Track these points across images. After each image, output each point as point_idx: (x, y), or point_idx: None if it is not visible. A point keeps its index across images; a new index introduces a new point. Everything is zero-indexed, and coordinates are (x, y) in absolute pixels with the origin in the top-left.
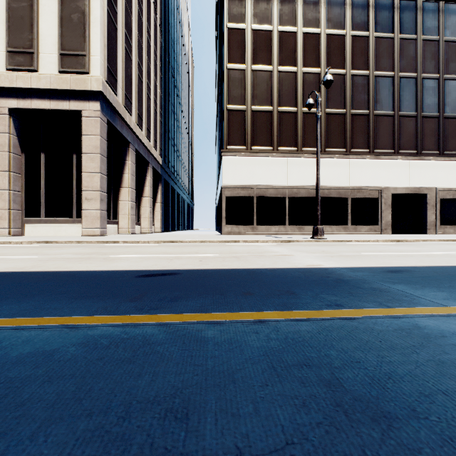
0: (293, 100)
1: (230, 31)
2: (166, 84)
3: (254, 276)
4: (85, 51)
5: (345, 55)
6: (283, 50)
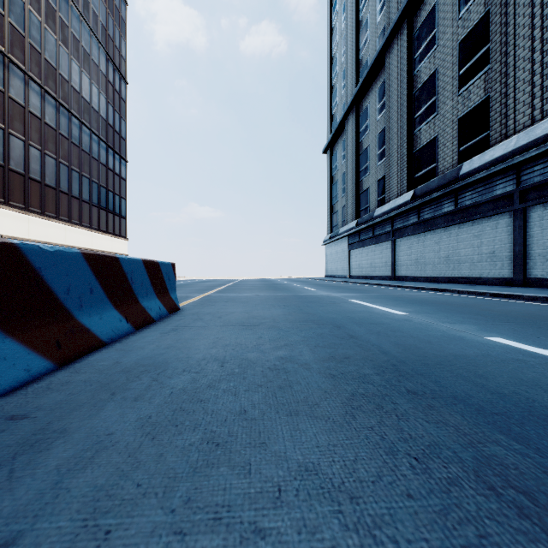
0: None
1: None
2: None
3: None
4: None
5: None
6: None
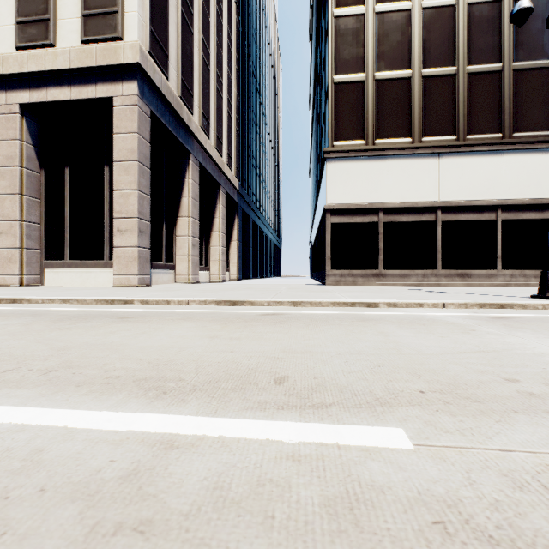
0: (450, 53)
1: None
2: (245, 84)
3: None
4: (116, 6)
5: None
6: None
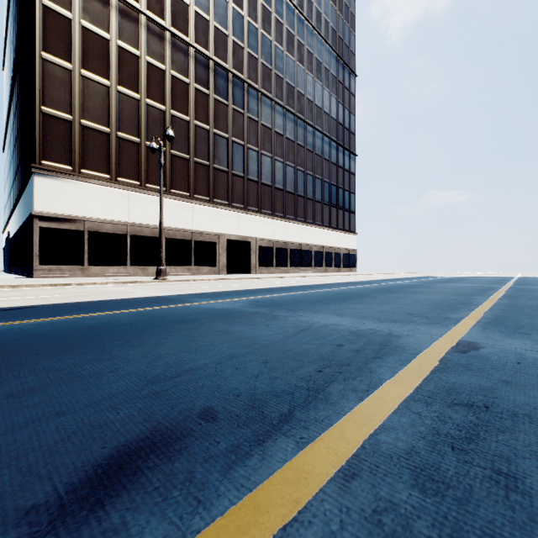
0: (136, 129)
1: (47, 10)
2: None
3: (109, 303)
4: None
5: (189, 103)
6: (123, 70)
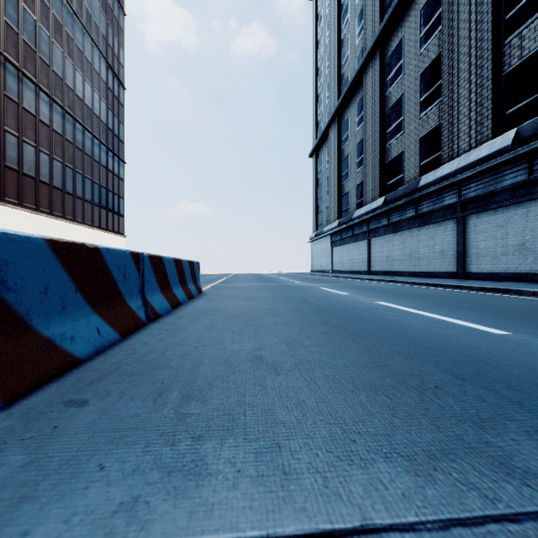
0: None
1: None
2: None
3: None
4: None
5: None
6: None
